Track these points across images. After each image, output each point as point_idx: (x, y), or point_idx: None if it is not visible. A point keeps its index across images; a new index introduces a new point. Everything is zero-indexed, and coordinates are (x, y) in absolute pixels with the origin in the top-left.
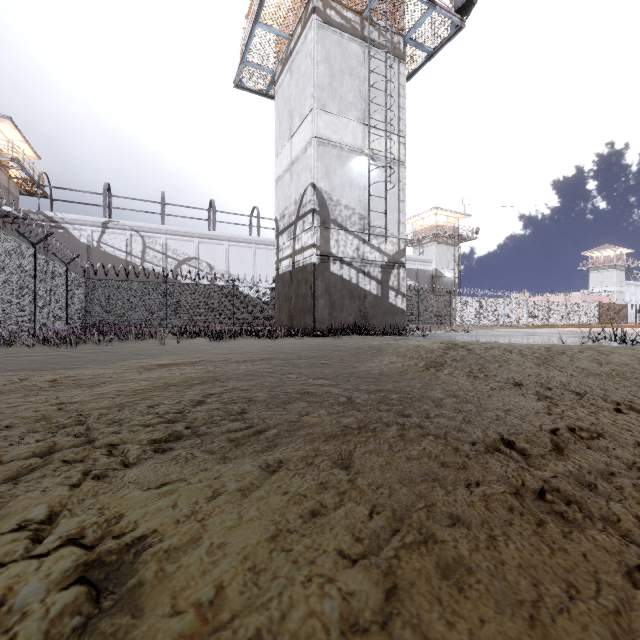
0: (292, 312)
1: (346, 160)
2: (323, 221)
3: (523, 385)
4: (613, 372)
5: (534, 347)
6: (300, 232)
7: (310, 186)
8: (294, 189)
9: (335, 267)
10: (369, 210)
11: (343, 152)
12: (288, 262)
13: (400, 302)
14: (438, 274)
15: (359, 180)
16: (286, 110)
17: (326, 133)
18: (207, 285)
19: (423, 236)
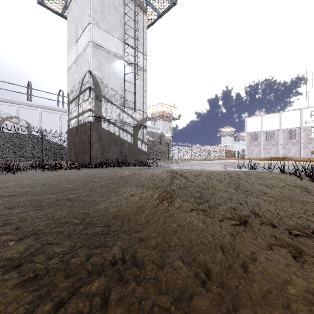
0: (77, 152)
1: (112, 61)
2: (97, 95)
3: (250, 222)
4: (285, 195)
5: (220, 174)
6: (82, 101)
7: (88, 72)
8: (78, 74)
9: (105, 125)
10: (124, 90)
11: (110, 55)
12: (75, 120)
13: (144, 147)
14: (163, 135)
15: (120, 74)
16: (73, 24)
17: (99, 41)
18: (21, 134)
19: (156, 116)
